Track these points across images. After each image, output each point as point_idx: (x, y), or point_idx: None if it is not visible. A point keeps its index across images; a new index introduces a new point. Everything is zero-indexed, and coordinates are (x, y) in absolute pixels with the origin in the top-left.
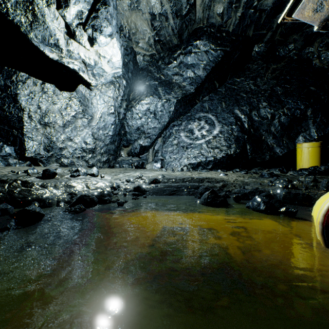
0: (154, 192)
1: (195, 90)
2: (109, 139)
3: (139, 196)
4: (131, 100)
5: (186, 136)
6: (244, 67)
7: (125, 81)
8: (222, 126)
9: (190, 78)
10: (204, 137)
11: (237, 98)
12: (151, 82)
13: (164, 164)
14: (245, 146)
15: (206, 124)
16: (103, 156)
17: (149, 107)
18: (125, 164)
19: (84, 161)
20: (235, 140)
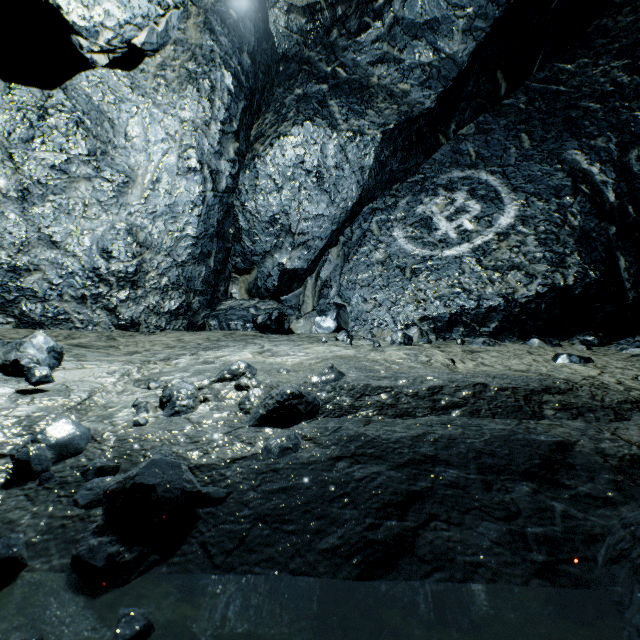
0: (261, 508)
1: (436, 102)
2: (188, 248)
3: (115, 587)
4: (253, 140)
5: (410, 239)
6: (587, 30)
7: (230, 77)
8: (526, 200)
9: (424, 66)
10: (469, 237)
11: (572, 116)
12: (310, 87)
13: (345, 320)
14: (614, 259)
15: (474, 200)
16: (167, 296)
17: (304, 156)
18: (235, 320)
19: (102, 311)
20: (578, 240)
